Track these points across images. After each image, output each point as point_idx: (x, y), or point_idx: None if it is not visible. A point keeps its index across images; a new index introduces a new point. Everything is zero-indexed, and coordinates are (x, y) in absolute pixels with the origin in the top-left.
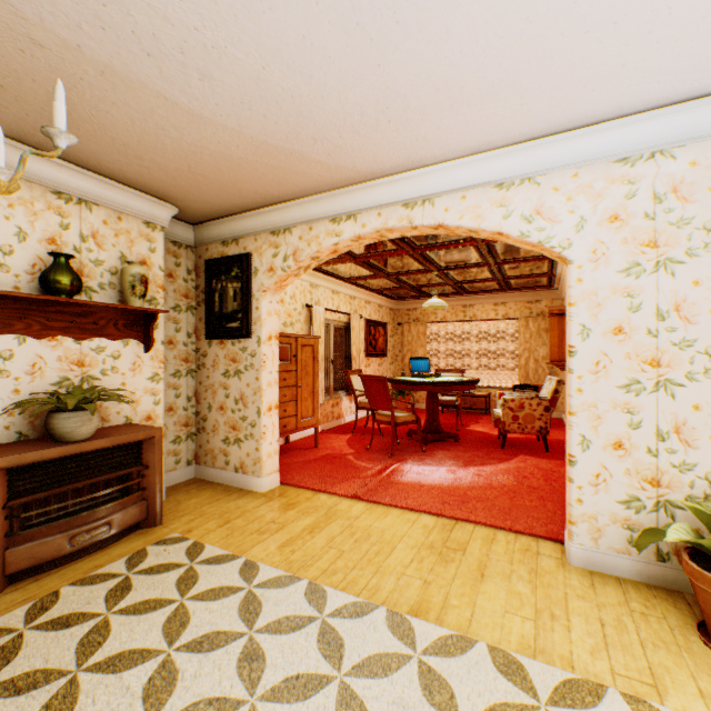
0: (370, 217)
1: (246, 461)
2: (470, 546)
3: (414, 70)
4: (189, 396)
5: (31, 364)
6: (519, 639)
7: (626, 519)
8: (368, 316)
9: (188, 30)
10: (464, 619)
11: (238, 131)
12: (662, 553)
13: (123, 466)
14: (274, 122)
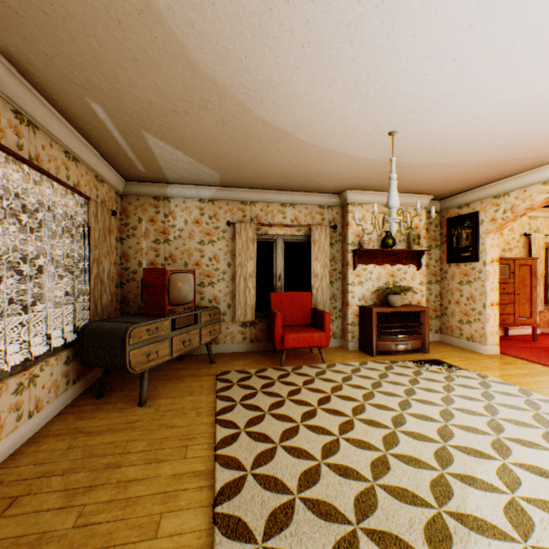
0: None
1: (473, 334)
2: None
3: None
4: (435, 294)
5: (377, 276)
6: None
7: None
8: None
9: (456, 147)
10: None
11: (474, 163)
12: None
13: (411, 321)
14: (497, 154)
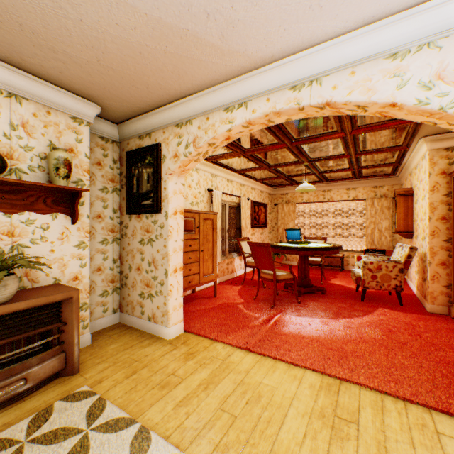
0: (259, 102)
1: (156, 313)
2: (361, 416)
3: None
4: (114, 258)
5: None
6: None
7: None
8: (253, 198)
9: None
10: None
11: (131, 5)
12: None
13: (43, 323)
14: None
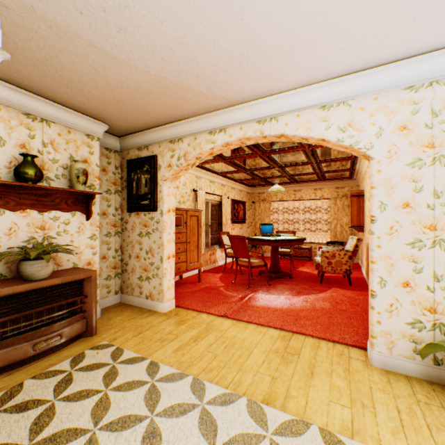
0: (235, 130)
1: (153, 292)
2: (303, 351)
3: (266, 23)
4: (116, 248)
5: (8, 228)
6: (340, 422)
7: (411, 335)
8: (233, 197)
9: None
10: (301, 406)
11: (145, 70)
12: (438, 359)
13: (70, 296)
14: (170, 63)
